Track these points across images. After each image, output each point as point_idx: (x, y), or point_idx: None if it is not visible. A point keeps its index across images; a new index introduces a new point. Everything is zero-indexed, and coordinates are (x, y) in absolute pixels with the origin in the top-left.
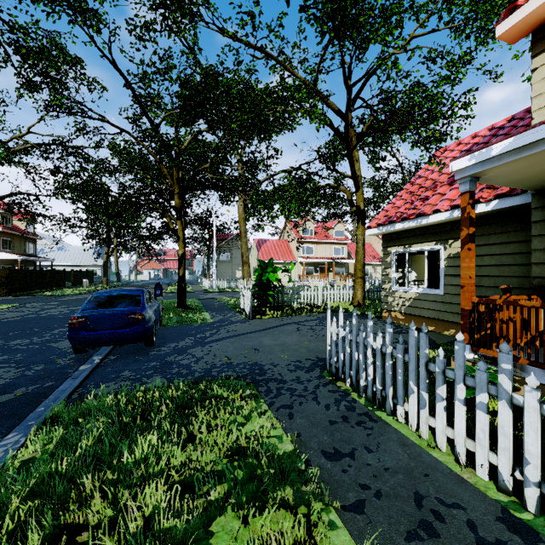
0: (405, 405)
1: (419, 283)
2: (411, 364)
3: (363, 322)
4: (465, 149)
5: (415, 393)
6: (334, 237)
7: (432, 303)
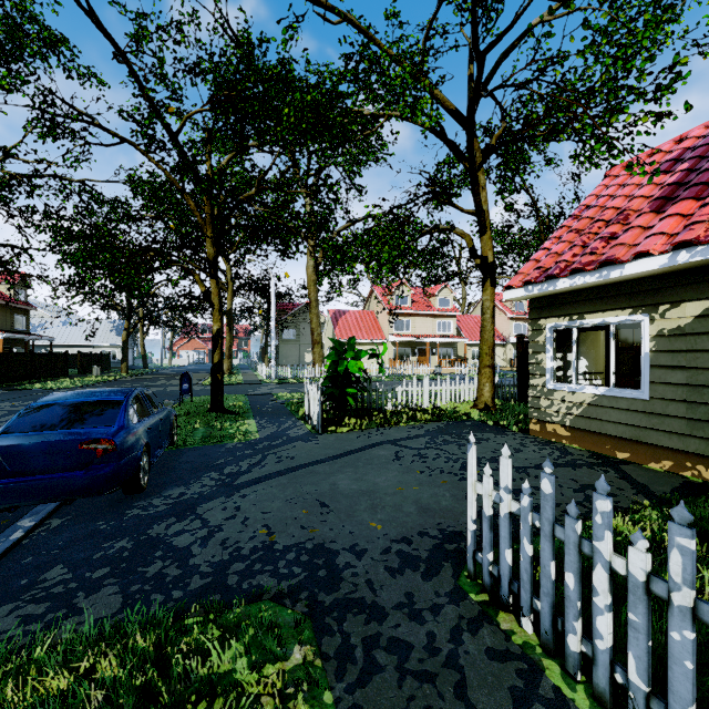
0: None
1: (592, 376)
2: None
3: (501, 441)
4: (670, 158)
5: None
6: (438, 307)
7: (624, 413)
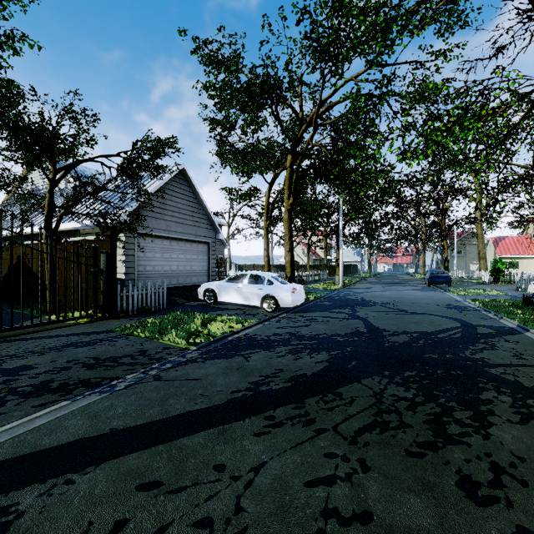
0: (528, 289)
1: None
2: (528, 280)
3: None
4: None
5: (529, 285)
6: None
7: None
